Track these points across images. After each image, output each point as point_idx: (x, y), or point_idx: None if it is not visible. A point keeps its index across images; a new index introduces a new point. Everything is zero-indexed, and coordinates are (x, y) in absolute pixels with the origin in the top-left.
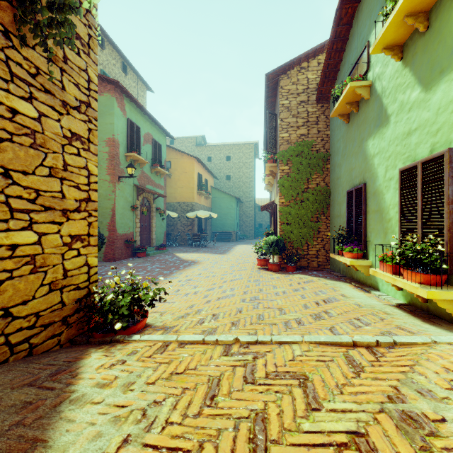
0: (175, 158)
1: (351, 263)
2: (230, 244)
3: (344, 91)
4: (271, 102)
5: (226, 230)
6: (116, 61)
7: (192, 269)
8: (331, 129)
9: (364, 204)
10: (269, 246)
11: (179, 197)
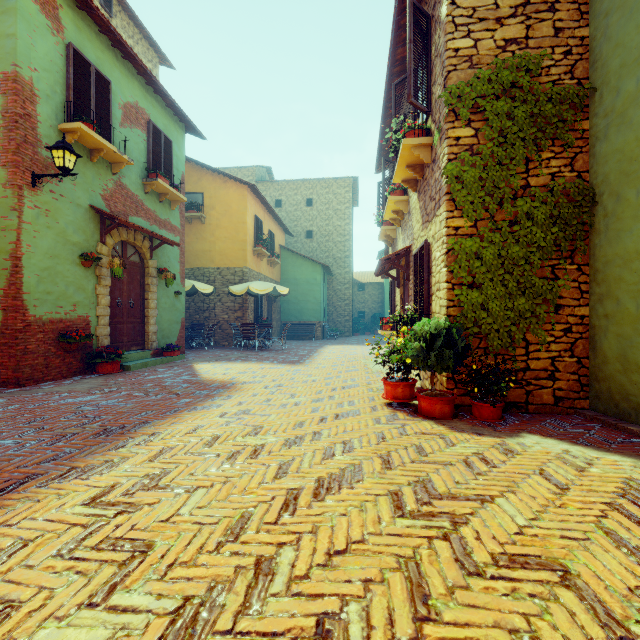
0: (212, 187)
1: None
2: (312, 344)
3: None
4: None
5: (305, 320)
6: None
7: (203, 413)
8: (600, 15)
9: None
10: (425, 347)
11: (219, 259)
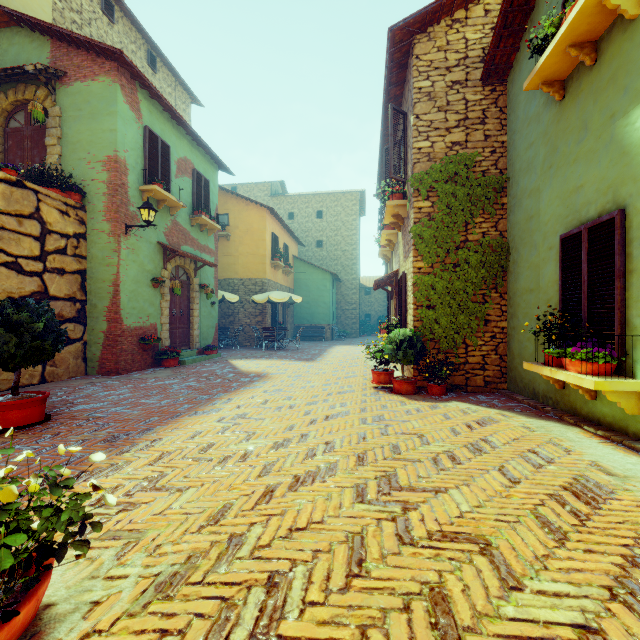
0: (236, 209)
1: (598, 387)
2: (322, 345)
3: (573, 10)
4: (395, 96)
5: (316, 323)
6: (137, 46)
7: (252, 390)
8: (511, 131)
9: (620, 254)
10: (396, 348)
11: (242, 271)
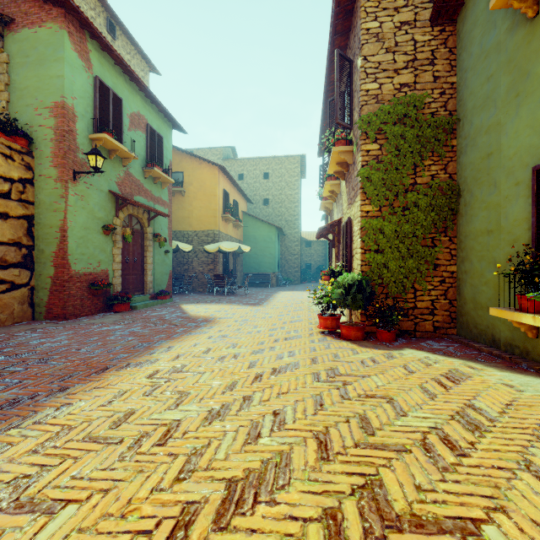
0: (190, 168)
1: None
2: (268, 290)
3: None
4: (339, 47)
5: (263, 271)
6: (96, 13)
7: (197, 336)
8: (462, 70)
9: None
10: (344, 293)
11: (195, 224)
